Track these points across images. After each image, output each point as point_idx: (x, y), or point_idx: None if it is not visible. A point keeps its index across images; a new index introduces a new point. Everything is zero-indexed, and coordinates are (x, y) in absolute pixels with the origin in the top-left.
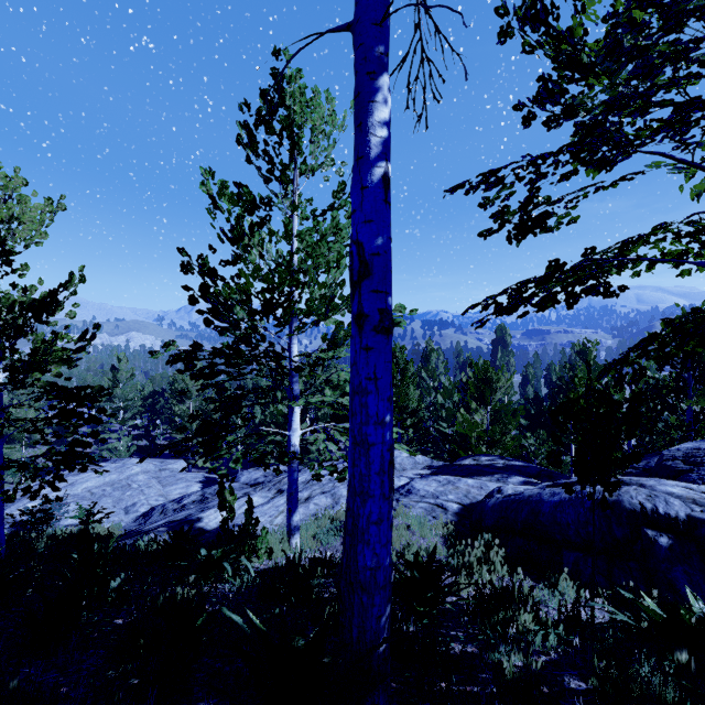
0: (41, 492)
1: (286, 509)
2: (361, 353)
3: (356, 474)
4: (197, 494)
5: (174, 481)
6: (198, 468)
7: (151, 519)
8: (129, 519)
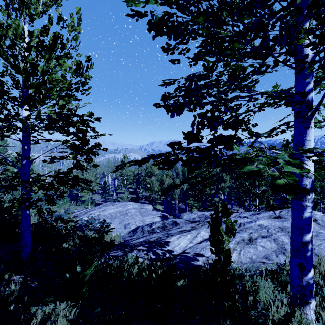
0: (92, 212)
1: (293, 263)
2: None
3: None
4: (160, 223)
5: (147, 214)
6: (157, 210)
7: (136, 234)
8: (126, 231)
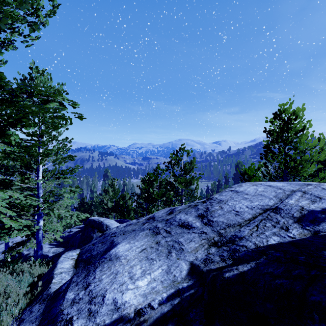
0: None
1: None
2: None
3: None
4: None
5: None
6: None
7: None
8: None
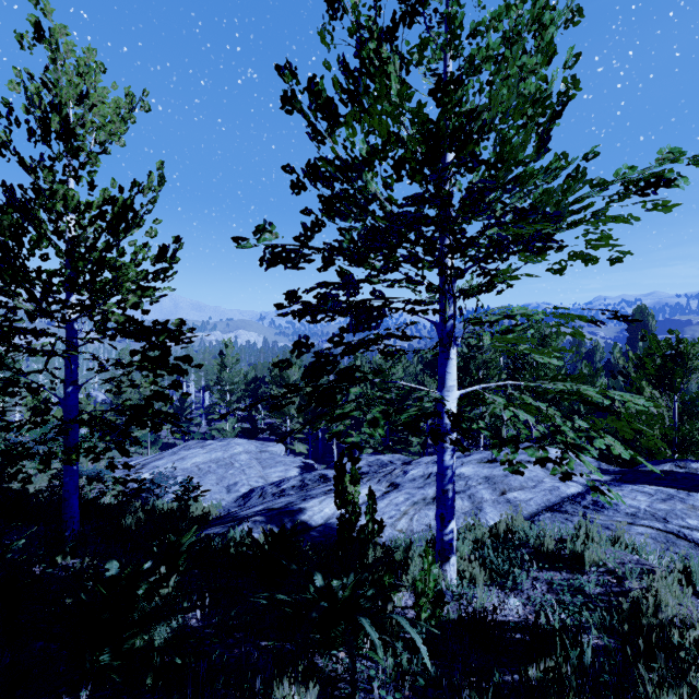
0: (157, 464)
1: (436, 515)
2: None
3: None
4: (296, 478)
5: (273, 464)
6: (295, 454)
7: (250, 501)
8: (230, 498)
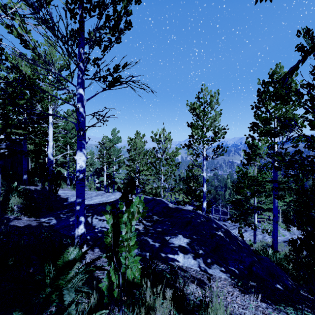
0: None
1: (253, 237)
2: (274, 224)
3: (273, 237)
4: None
5: None
6: None
7: None
8: None
